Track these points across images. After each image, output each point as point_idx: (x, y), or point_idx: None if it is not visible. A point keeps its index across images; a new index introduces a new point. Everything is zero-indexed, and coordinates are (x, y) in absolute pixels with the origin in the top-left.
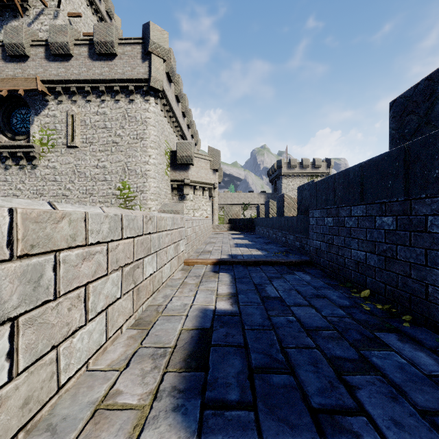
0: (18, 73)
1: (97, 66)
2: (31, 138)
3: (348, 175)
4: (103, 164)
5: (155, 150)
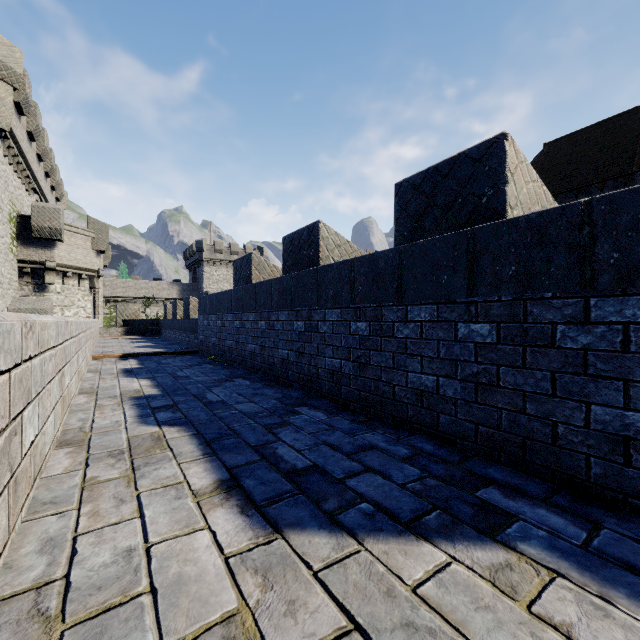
0: None
1: None
2: None
3: (211, 298)
4: None
5: None
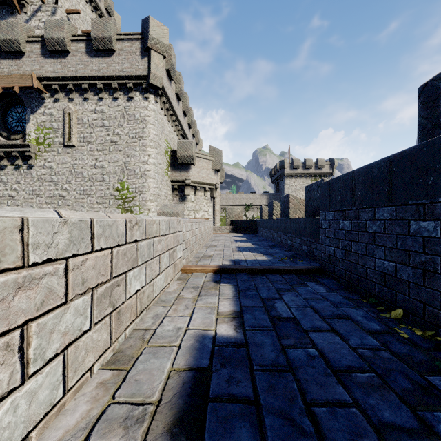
0: (14, 69)
1: (94, 63)
2: (27, 137)
3: (371, 172)
4: (101, 164)
5: (154, 149)
